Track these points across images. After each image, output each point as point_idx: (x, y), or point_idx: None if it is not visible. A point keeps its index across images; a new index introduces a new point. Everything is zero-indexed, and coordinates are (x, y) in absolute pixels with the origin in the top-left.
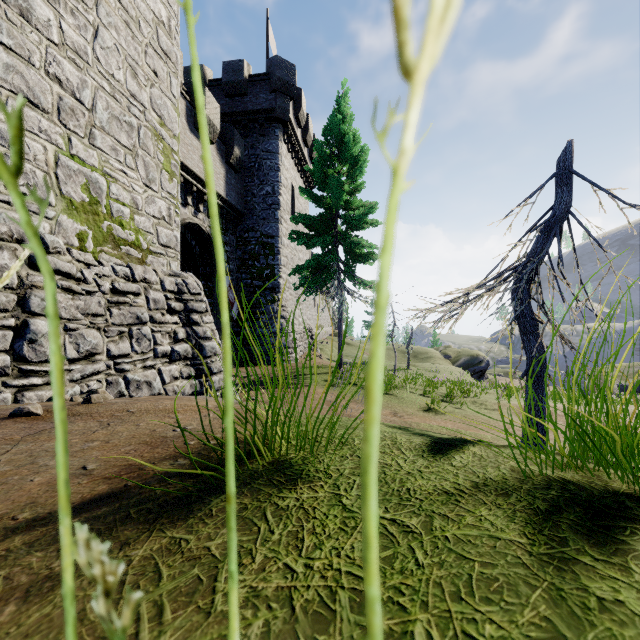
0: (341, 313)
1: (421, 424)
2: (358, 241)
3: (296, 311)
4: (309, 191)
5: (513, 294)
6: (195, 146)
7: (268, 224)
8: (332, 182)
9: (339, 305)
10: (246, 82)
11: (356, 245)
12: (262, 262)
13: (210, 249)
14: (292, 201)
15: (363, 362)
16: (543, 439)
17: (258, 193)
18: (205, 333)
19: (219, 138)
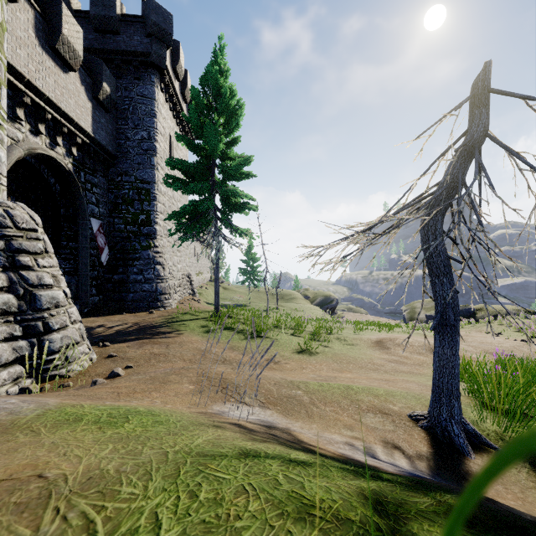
0: (218, 259)
1: (310, 384)
2: (234, 189)
3: (174, 258)
4: (185, 137)
5: (423, 228)
6: (49, 67)
7: (143, 169)
8: (209, 129)
9: (216, 251)
10: (118, 20)
11: (232, 194)
12: (137, 207)
13: (73, 188)
14: (170, 151)
15: (238, 304)
16: (458, 401)
17: (132, 137)
18: (41, 279)
19: (84, 68)
